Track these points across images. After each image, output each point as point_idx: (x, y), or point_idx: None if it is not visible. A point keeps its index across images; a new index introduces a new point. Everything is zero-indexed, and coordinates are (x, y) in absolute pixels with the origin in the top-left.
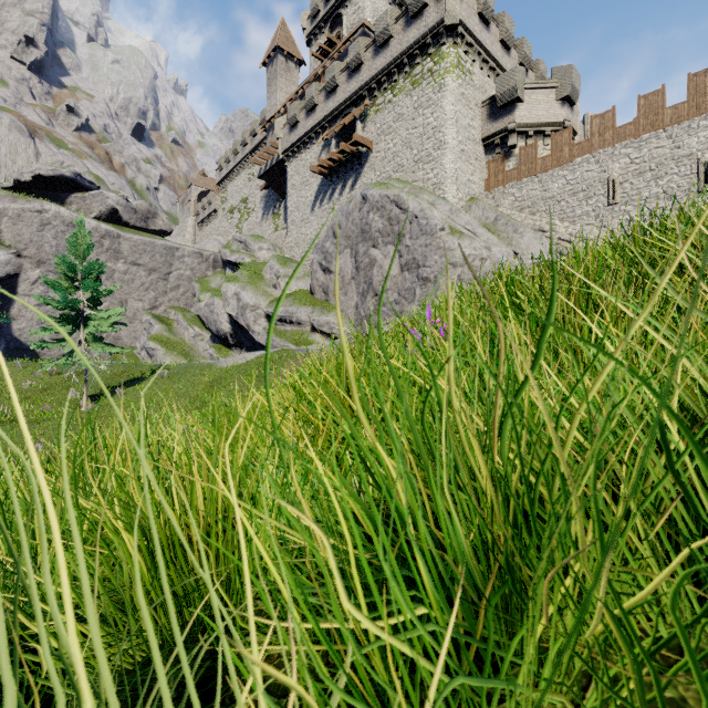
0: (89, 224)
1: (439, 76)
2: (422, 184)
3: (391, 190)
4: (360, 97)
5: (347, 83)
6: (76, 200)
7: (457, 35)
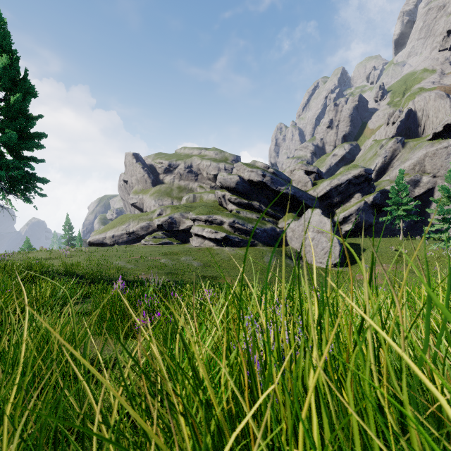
0: None
1: None
2: None
3: None
4: None
5: None
6: None
7: None
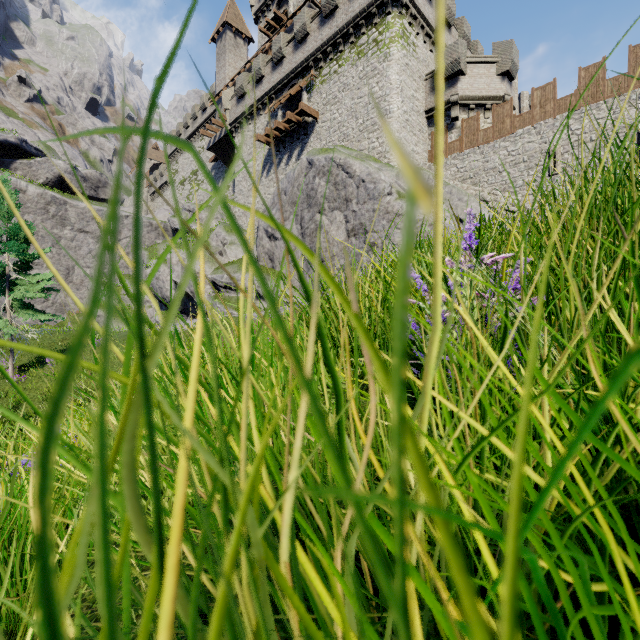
0: (33, 190)
1: (384, 46)
2: (367, 153)
3: (337, 155)
4: (306, 68)
5: (294, 54)
6: (22, 166)
7: (402, 6)
